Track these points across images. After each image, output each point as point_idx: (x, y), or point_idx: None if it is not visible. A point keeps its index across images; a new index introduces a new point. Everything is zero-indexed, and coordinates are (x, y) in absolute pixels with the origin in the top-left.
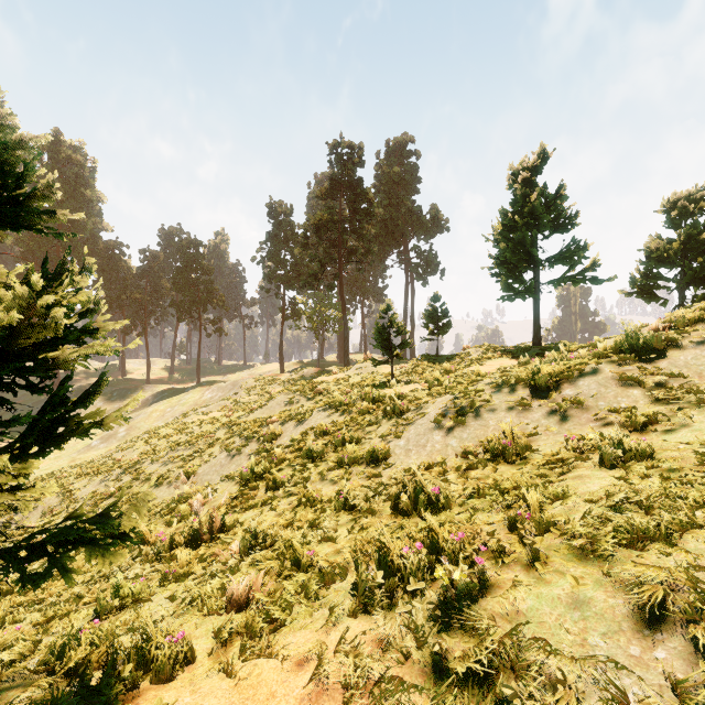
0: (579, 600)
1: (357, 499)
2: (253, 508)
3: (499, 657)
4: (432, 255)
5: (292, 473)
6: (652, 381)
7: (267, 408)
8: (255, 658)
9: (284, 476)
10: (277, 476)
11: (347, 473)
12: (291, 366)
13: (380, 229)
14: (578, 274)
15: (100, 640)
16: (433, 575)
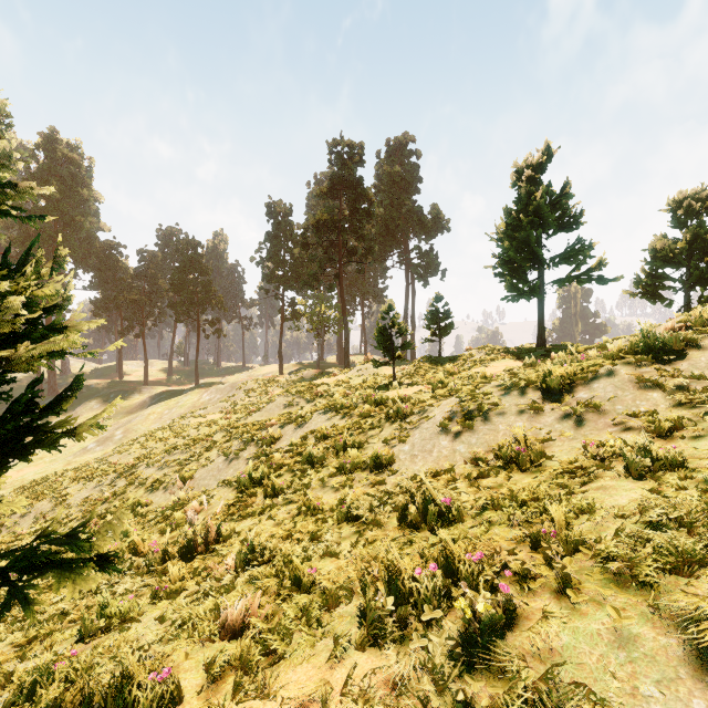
0: (624, 638)
1: (361, 509)
2: (251, 516)
3: (533, 706)
4: (433, 255)
5: (292, 479)
6: (673, 384)
7: (266, 410)
8: (249, 699)
9: (284, 482)
10: (275, 482)
11: (349, 479)
12: (290, 367)
13: (380, 229)
14: (584, 274)
15: (77, 674)
16: (449, 601)
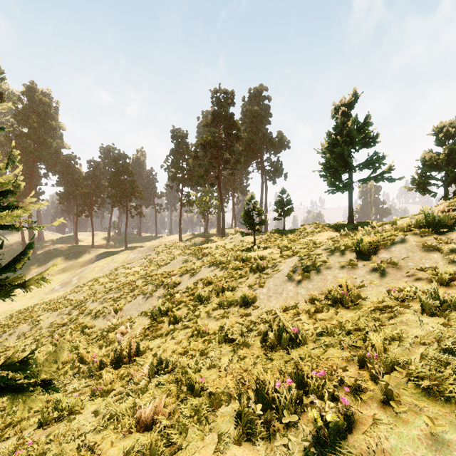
0: (439, 442)
1: (235, 334)
2: (160, 337)
3: None
4: (279, 164)
5: (187, 311)
6: (447, 248)
7: (170, 265)
8: None
9: (182, 314)
10: (176, 314)
11: (226, 312)
12: (186, 236)
13: (245, 147)
14: (379, 175)
15: None
16: (302, 407)
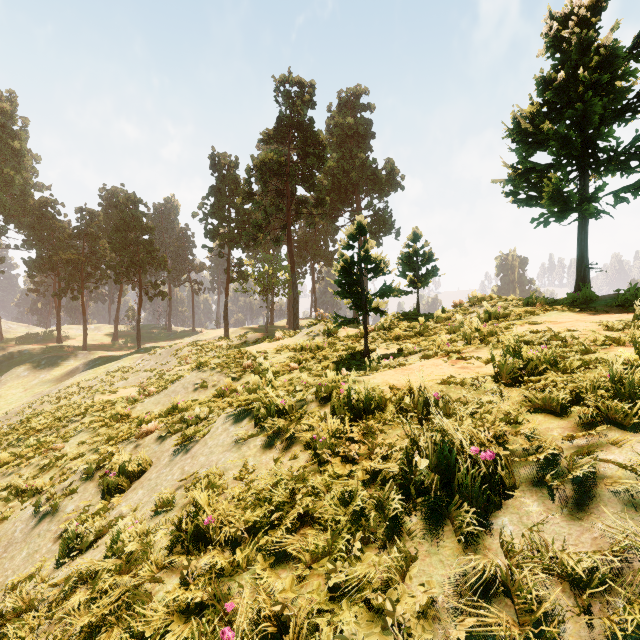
0: None
1: None
2: None
3: None
4: (387, 212)
5: None
6: None
7: (166, 393)
8: None
9: None
10: None
11: None
12: (238, 331)
13: (332, 185)
14: None
15: None
16: None
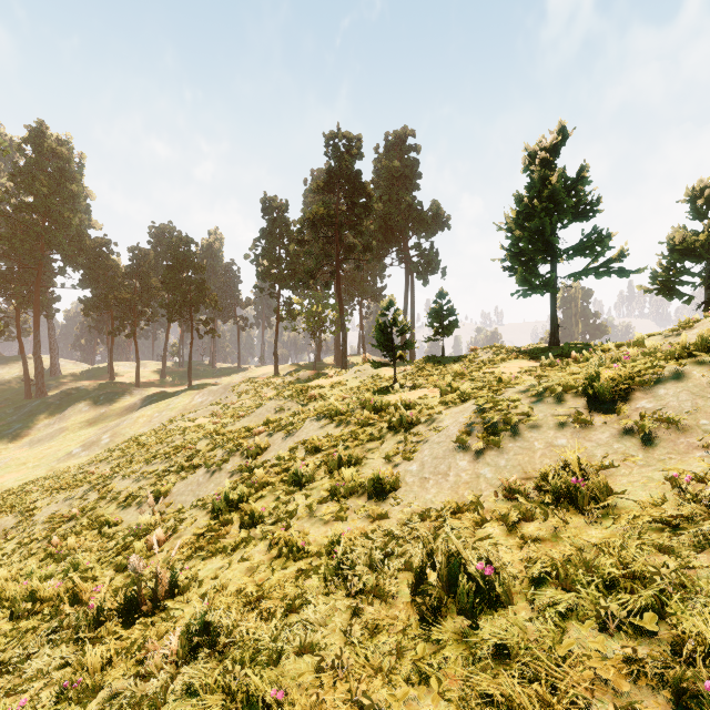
0: None
1: (357, 564)
2: (222, 552)
3: None
4: (433, 253)
5: (274, 503)
6: None
7: (255, 415)
8: None
9: (264, 508)
10: (254, 508)
11: (343, 508)
12: (286, 368)
13: (379, 226)
14: (603, 266)
15: None
16: None
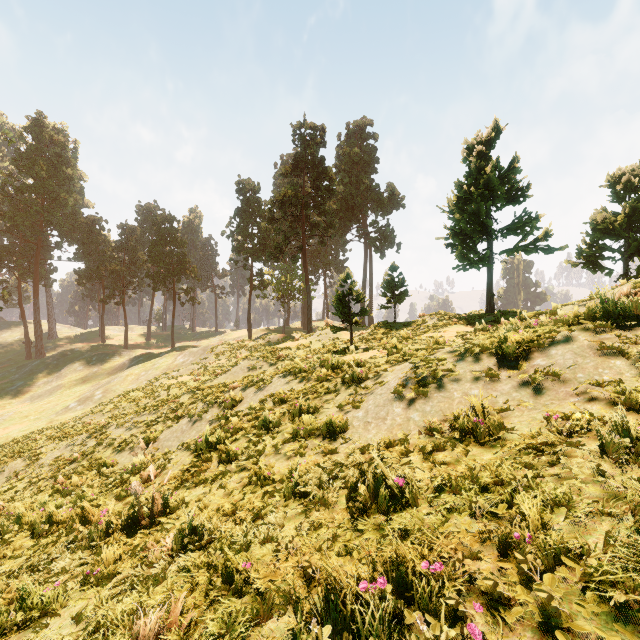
0: None
1: (309, 484)
2: (204, 483)
3: None
4: (389, 229)
5: (246, 444)
6: (636, 351)
7: (231, 373)
8: None
9: (238, 448)
10: (230, 448)
11: (302, 446)
12: (258, 332)
13: (341, 206)
14: (531, 244)
15: None
16: (402, 629)
